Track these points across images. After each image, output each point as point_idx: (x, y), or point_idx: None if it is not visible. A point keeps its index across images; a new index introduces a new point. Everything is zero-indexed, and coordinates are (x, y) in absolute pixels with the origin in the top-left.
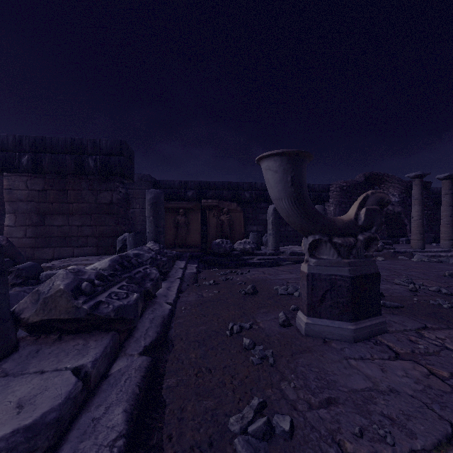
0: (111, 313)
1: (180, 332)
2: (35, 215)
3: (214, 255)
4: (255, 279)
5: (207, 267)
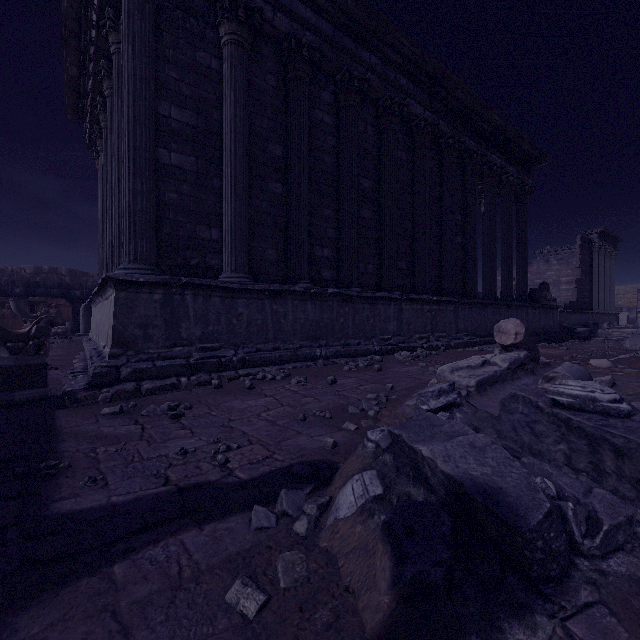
0: None
1: None
2: None
3: None
4: None
5: None
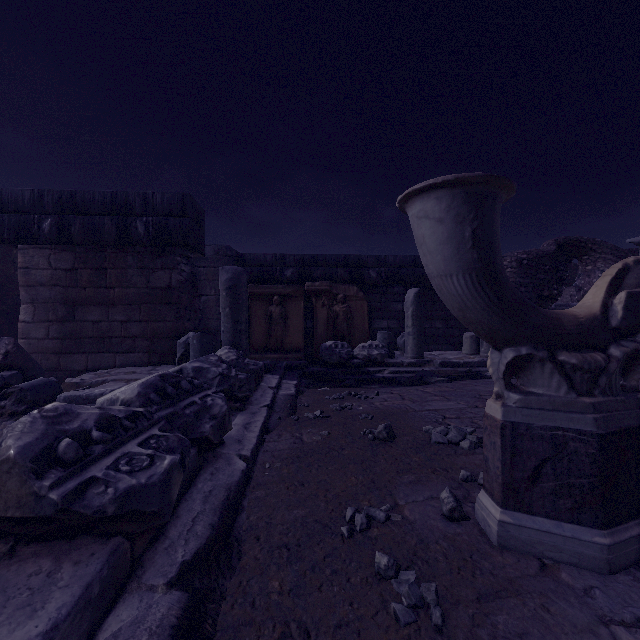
0: (108, 507)
1: (257, 521)
2: (62, 306)
3: (323, 364)
4: (389, 409)
5: (312, 385)
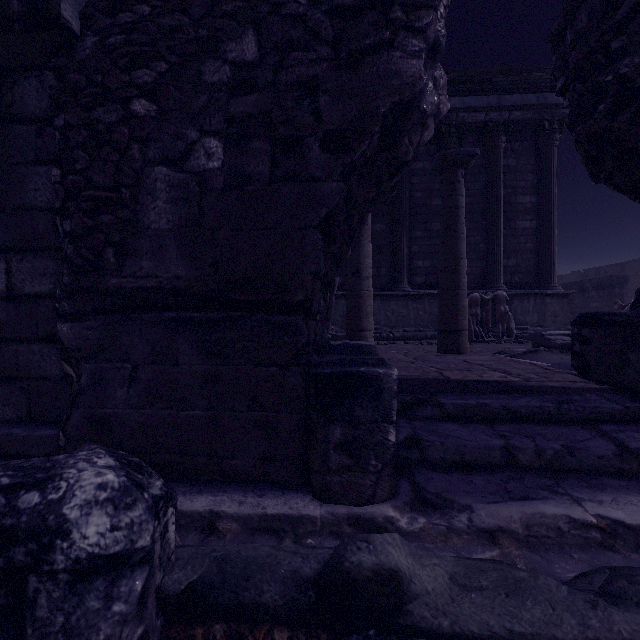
0: None
1: None
2: None
3: None
4: None
5: None
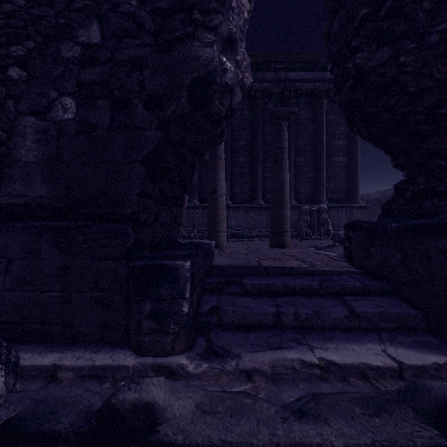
0: None
1: None
2: None
3: None
4: None
5: None
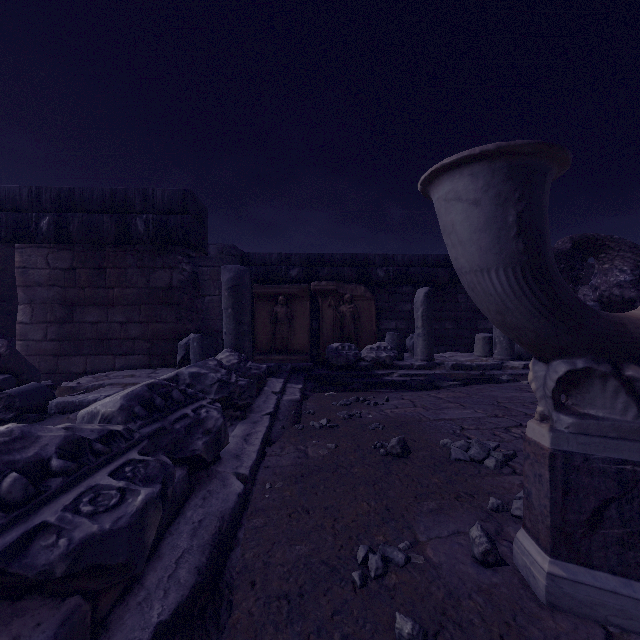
0: (57, 566)
1: (253, 559)
2: (60, 306)
3: (329, 367)
4: (401, 417)
5: (318, 389)
